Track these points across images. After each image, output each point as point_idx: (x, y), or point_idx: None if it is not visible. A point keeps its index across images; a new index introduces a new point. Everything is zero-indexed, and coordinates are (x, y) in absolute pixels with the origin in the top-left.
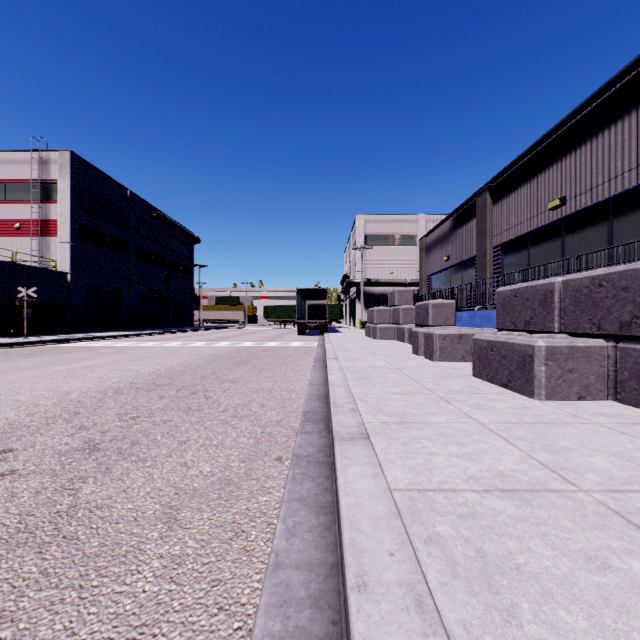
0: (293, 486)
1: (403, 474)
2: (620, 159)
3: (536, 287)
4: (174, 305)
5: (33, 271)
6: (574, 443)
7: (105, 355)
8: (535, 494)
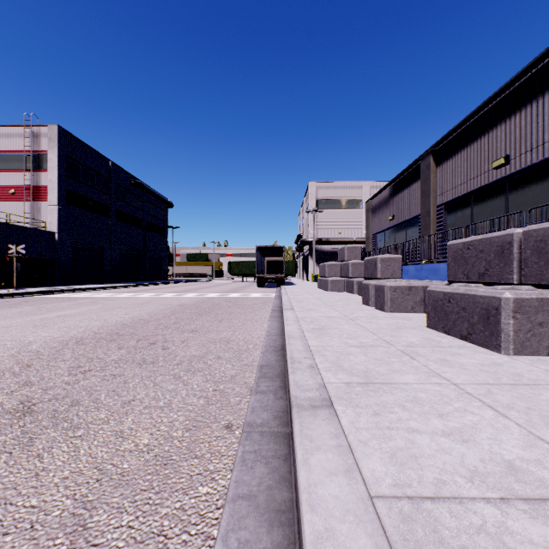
0: (241, 473)
1: (383, 466)
2: None
3: (492, 239)
4: (150, 261)
5: (25, 231)
6: None
7: (82, 305)
8: None
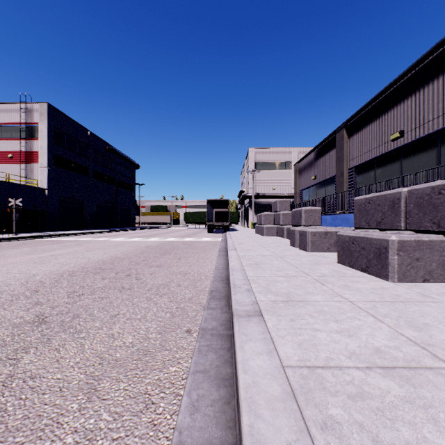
0: (198, 358)
1: (293, 350)
2: None
3: (386, 196)
4: (121, 212)
5: (21, 187)
6: (432, 320)
7: (69, 247)
8: (413, 372)
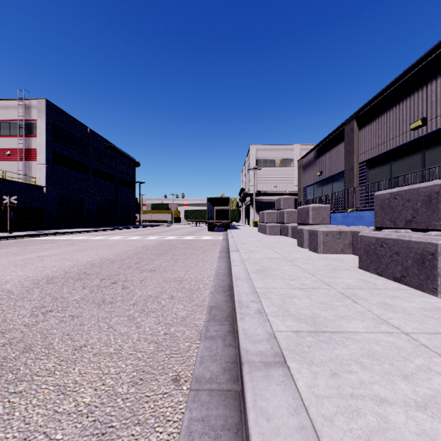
0: None
1: None
2: None
3: (419, 189)
4: (121, 210)
5: (18, 185)
6: None
7: (61, 246)
8: None
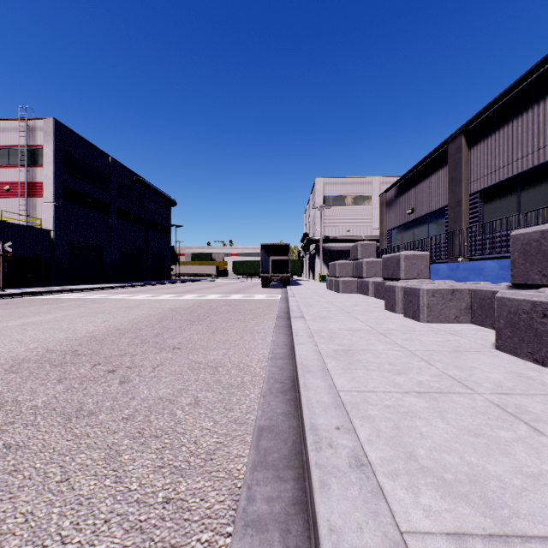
0: None
1: None
2: None
3: None
4: (153, 260)
5: (18, 228)
6: None
7: (62, 309)
8: None
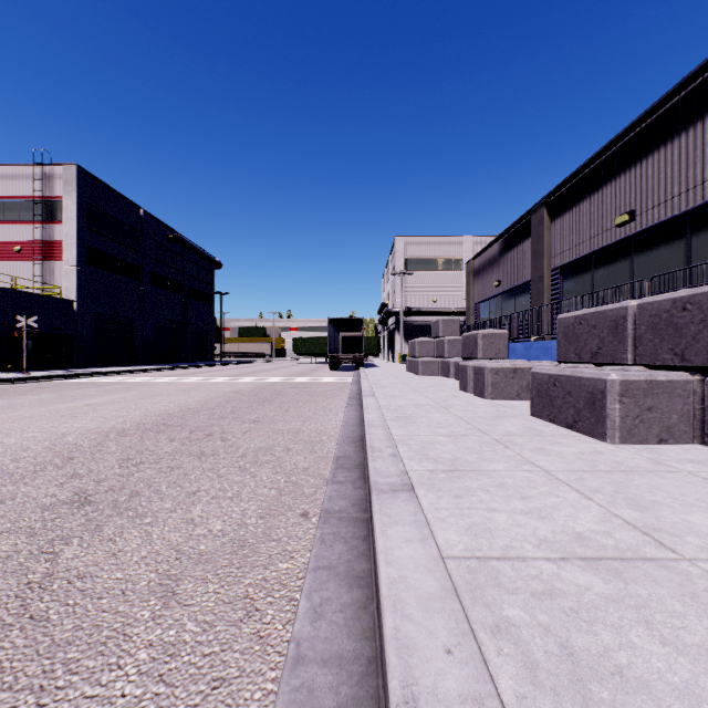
0: (321, 550)
1: (457, 536)
2: (700, 166)
3: (605, 312)
4: (193, 337)
5: (35, 299)
6: (663, 496)
7: (113, 392)
8: (626, 564)
